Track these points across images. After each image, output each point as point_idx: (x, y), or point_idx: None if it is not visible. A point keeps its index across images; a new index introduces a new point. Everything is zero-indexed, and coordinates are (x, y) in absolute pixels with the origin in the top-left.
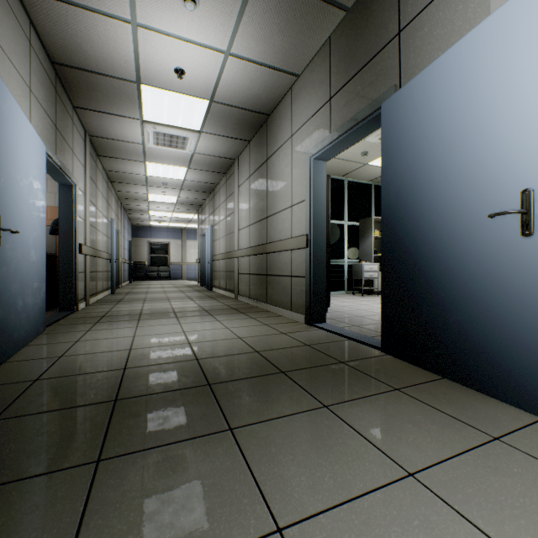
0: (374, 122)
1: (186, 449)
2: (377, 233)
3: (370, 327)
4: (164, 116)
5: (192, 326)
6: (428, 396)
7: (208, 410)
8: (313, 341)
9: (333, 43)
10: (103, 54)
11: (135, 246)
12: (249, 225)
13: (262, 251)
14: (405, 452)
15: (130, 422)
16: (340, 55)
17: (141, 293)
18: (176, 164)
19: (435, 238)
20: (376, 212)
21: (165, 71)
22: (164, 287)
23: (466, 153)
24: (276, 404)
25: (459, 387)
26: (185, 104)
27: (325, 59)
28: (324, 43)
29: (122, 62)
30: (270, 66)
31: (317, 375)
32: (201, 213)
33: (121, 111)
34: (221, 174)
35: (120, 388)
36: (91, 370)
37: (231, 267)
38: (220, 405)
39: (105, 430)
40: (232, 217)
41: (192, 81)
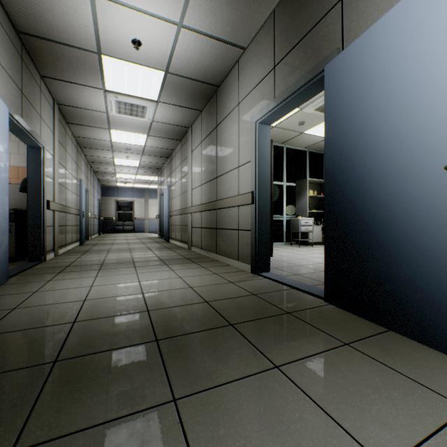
0: (316, 85)
1: (120, 431)
2: (312, 192)
3: (310, 276)
4: (124, 86)
5: (148, 276)
6: (379, 352)
7: (151, 374)
8: (260, 290)
9: (277, 15)
10: (65, 23)
11: (104, 204)
12: (201, 185)
13: (212, 207)
14: (372, 432)
15: (64, 391)
16: (284, 25)
17: (107, 245)
18: (137, 131)
19: (382, 192)
20: (310, 174)
21: (123, 42)
22: (128, 238)
23: (416, 106)
24: (224, 365)
25: (407, 340)
26: (143, 75)
27: (270, 31)
28: (269, 16)
29: (82, 32)
30: (219, 39)
31: (265, 328)
32: (160, 175)
33: (85, 81)
34: (177, 141)
35: (63, 346)
36: (39, 324)
37: (186, 222)
38: (166, 367)
39: (32, 404)
40: (186, 178)
41: (149, 52)
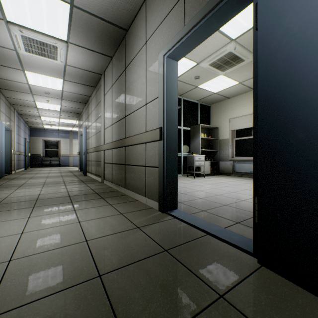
0: None
1: None
2: (202, 135)
3: (216, 212)
4: (28, 18)
5: (40, 221)
6: None
7: None
8: (171, 241)
9: None
10: None
11: (32, 143)
12: (111, 125)
13: (121, 145)
14: None
15: None
16: None
17: (25, 179)
18: (53, 75)
19: None
20: (201, 121)
21: None
22: (50, 172)
23: None
24: None
25: None
26: (46, 5)
27: None
28: None
29: None
30: None
31: None
32: (80, 119)
33: None
34: (92, 87)
35: None
36: None
37: (99, 158)
38: None
39: None
40: (100, 119)
41: None
